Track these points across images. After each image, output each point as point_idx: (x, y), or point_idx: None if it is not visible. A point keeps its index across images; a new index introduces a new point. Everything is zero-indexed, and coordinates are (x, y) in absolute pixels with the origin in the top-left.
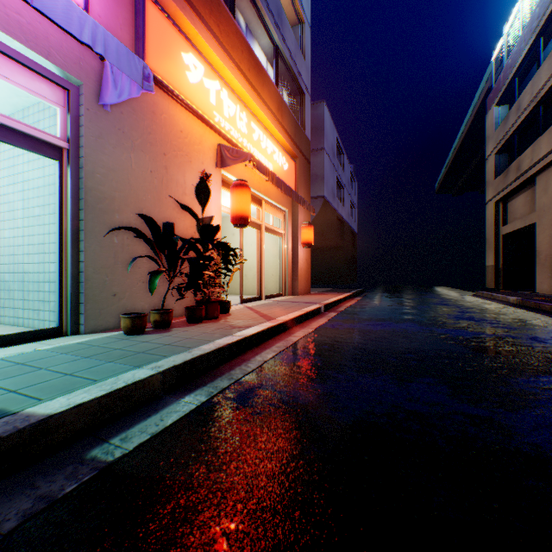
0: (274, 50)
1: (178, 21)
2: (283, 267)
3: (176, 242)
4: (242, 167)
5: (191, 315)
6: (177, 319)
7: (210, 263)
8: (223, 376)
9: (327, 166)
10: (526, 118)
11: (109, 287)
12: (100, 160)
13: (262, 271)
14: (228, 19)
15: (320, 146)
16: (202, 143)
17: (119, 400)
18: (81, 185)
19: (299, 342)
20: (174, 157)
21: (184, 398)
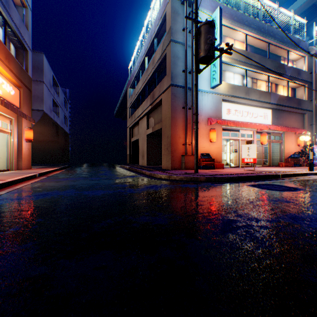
0: (3, 20)
1: None
2: (10, 153)
3: None
4: None
5: None
6: None
7: None
8: None
9: (46, 93)
10: (137, 98)
11: None
12: None
13: None
14: None
15: (41, 79)
16: None
17: None
18: None
19: (21, 188)
20: None
21: None
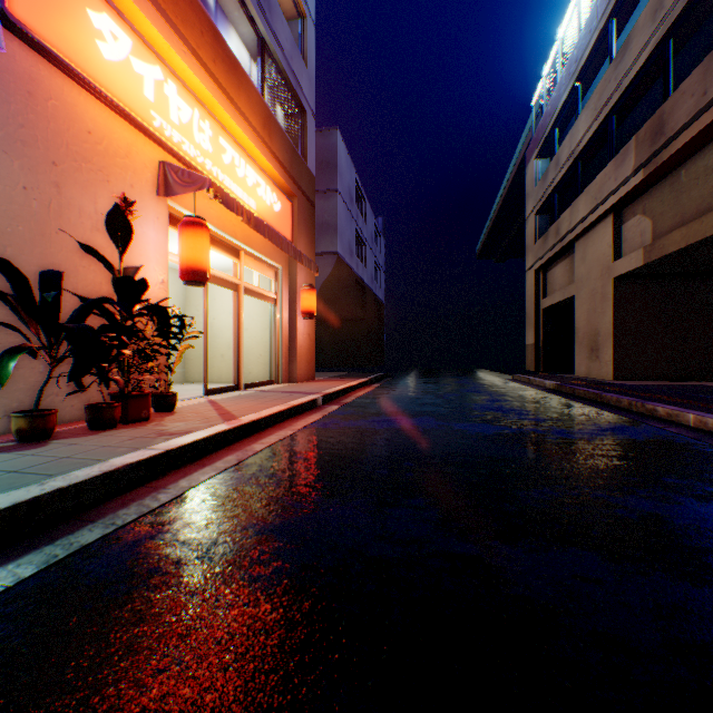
0: (260, 44)
1: None
2: (275, 345)
3: (56, 302)
4: (206, 200)
5: (94, 417)
6: (77, 424)
7: (132, 337)
8: (100, 521)
9: (342, 214)
10: (565, 175)
11: None
12: None
13: (241, 349)
14: None
15: (333, 186)
16: (131, 156)
17: None
18: None
19: (264, 452)
20: (75, 170)
21: None
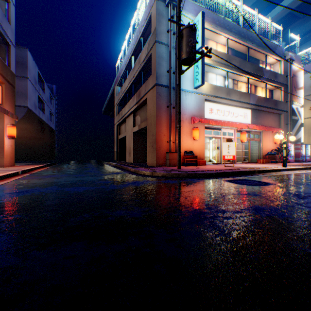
0: None
1: None
2: None
3: None
4: None
5: None
6: None
7: None
8: None
9: (31, 89)
10: (124, 96)
11: None
12: None
13: None
14: None
15: (25, 75)
16: None
17: None
18: None
19: (2, 185)
20: None
21: None
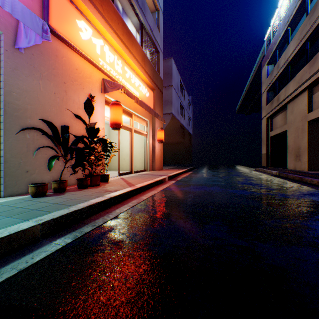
0: (140, 25)
1: (74, 0)
2: (146, 154)
3: (68, 138)
4: (119, 94)
5: (80, 183)
6: (73, 186)
7: (93, 151)
8: (89, 224)
9: (174, 96)
10: (282, 72)
11: (23, 166)
12: (16, 84)
13: (133, 156)
14: (108, 2)
15: (170, 84)
16: (91, 77)
17: (2, 245)
18: (1, 100)
19: (147, 200)
20: (72, 85)
21: (55, 241)
